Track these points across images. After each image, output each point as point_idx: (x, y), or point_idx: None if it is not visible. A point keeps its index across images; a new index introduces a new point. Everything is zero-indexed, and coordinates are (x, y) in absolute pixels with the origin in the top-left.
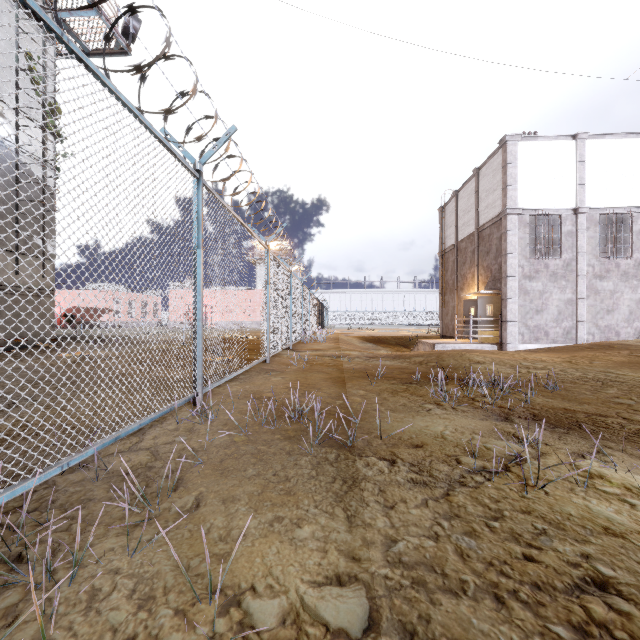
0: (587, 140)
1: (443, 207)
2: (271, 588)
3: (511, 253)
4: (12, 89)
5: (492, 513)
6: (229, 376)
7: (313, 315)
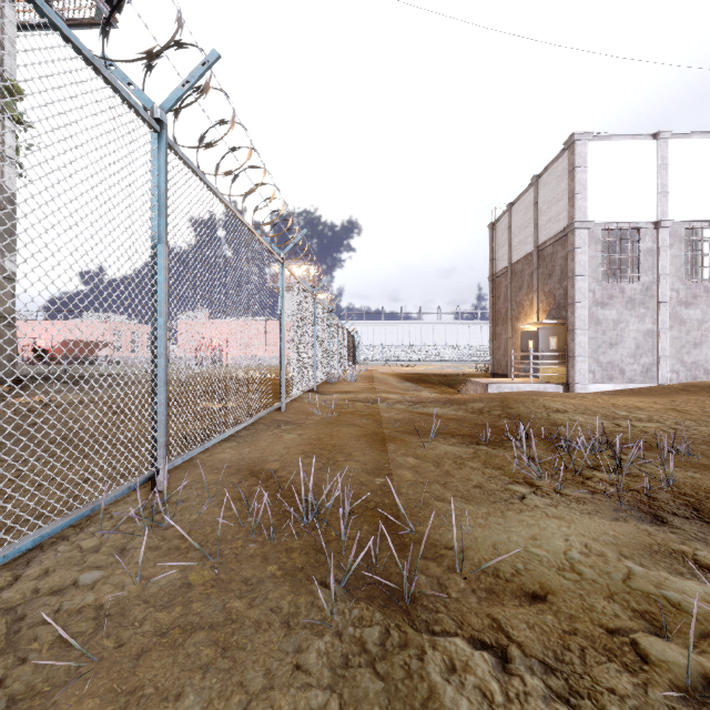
0: (670, 140)
1: (494, 224)
2: None
3: (580, 275)
4: None
5: None
6: (219, 436)
7: (343, 349)
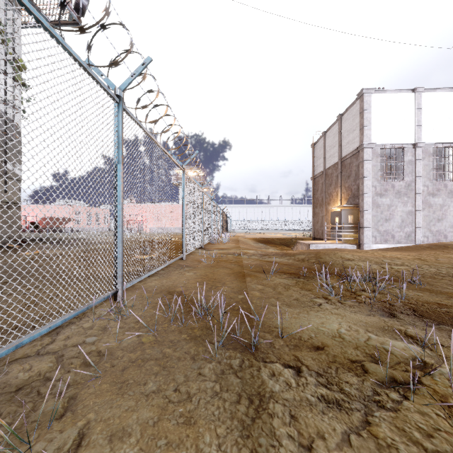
0: (423, 93)
1: (314, 144)
2: None
3: (367, 176)
4: None
5: None
6: (149, 273)
7: (220, 223)
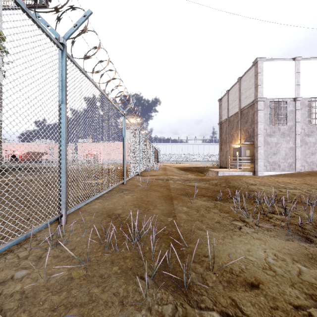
0: (301, 61)
1: (220, 99)
2: None
3: (260, 122)
4: None
5: None
6: (93, 197)
7: (152, 156)
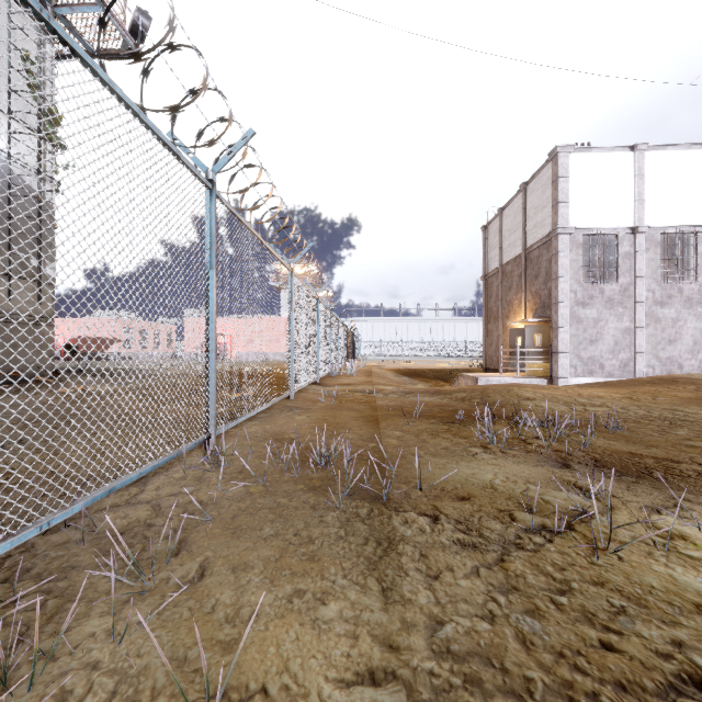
0: (647, 152)
1: (486, 226)
2: (287, 690)
3: (562, 277)
4: (6, 93)
5: (557, 585)
6: (247, 415)
7: (343, 346)
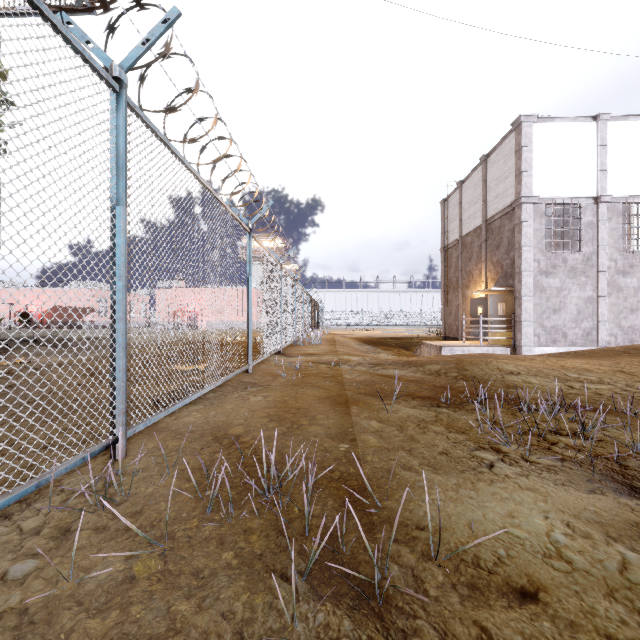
0: (609, 122)
1: (445, 200)
2: None
3: (526, 246)
4: None
5: None
6: (185, 400)
7: (307, 315)
